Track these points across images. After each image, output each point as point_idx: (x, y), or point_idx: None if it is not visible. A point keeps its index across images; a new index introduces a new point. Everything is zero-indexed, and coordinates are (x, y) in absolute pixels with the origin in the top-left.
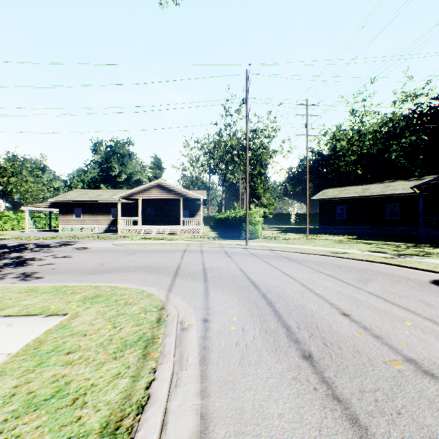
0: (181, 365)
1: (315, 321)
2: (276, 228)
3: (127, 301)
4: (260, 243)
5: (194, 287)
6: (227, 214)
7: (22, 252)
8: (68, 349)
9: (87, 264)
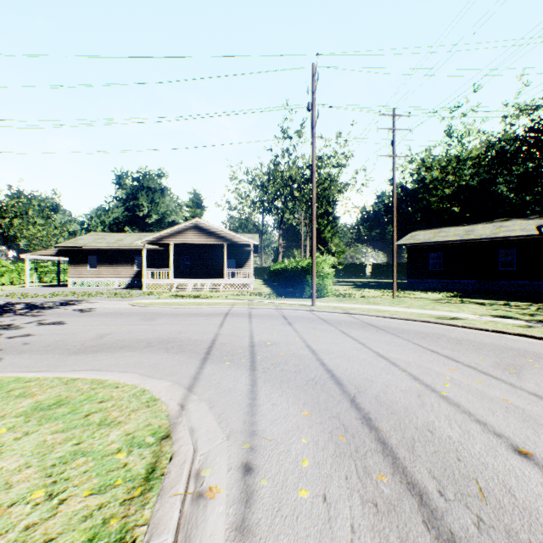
0: None
1: (471, 472)
2: (348, 282)
3: (107, 416)
4: (332, 303)
5: (233, 382)
6: (285, 264)
7: None
8: None
9: (80, 335)
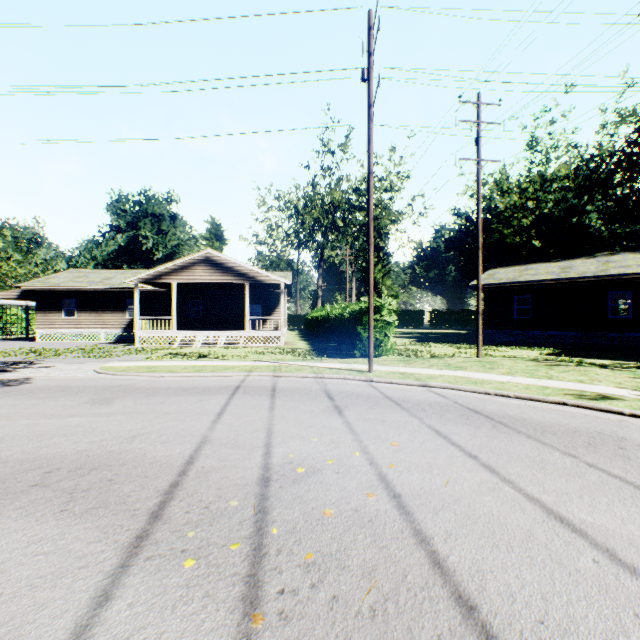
0: None
1: None
2: (405, 333)
3: None
4: (396, 368)
5: None
6: (326, 310)
7: None
8: None
9: None
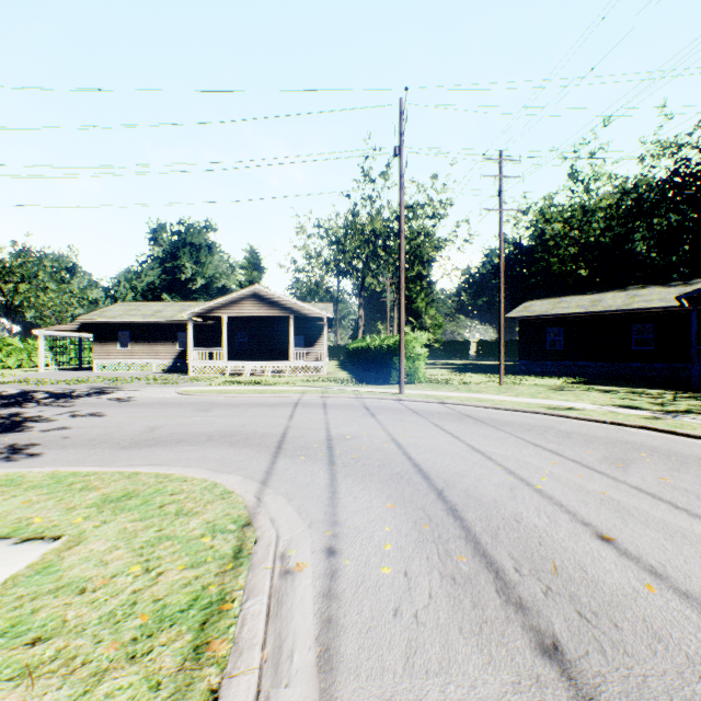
0: (277, 674)
1: (549, 554)
2: (447, 364)
3: (183, 507)
4: (424, 391)
5: (310, 476)
6: (367, 342)
7: (22, 407)
8: (38, 630)
9: (126, 429)
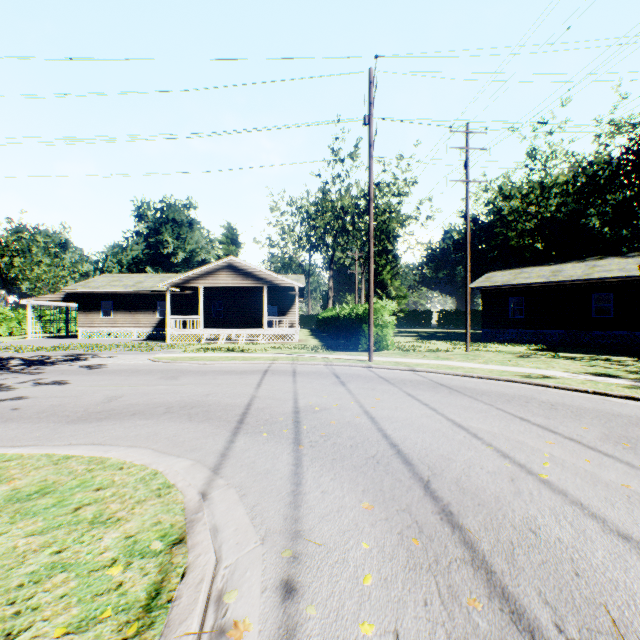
0: None
1: (597, 595)
2: (411, 332)
3: (103, 510)
4: (393, 358)
5: (271, 460)
6: (336, 311)
7: None
8: None
9: (83, 398)
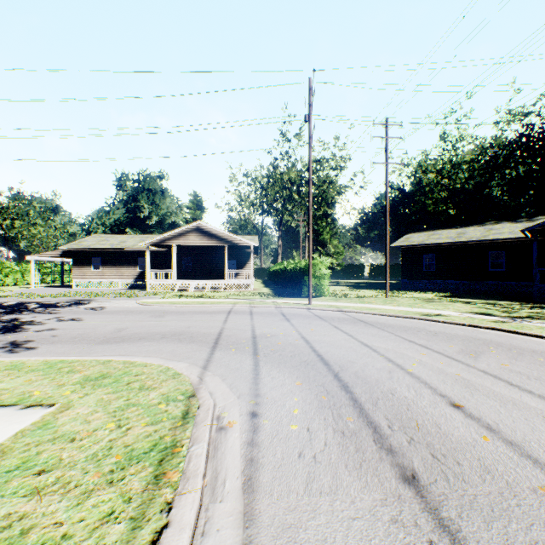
0: (214, 494)
1: (414, 416)
2: (346, 282)
3: (144, 384)
4: (328, 302)
5: (239, 363)
6: (284, 265)
7: (19, 314)
8: (42, 465)
9: (100, 329)
